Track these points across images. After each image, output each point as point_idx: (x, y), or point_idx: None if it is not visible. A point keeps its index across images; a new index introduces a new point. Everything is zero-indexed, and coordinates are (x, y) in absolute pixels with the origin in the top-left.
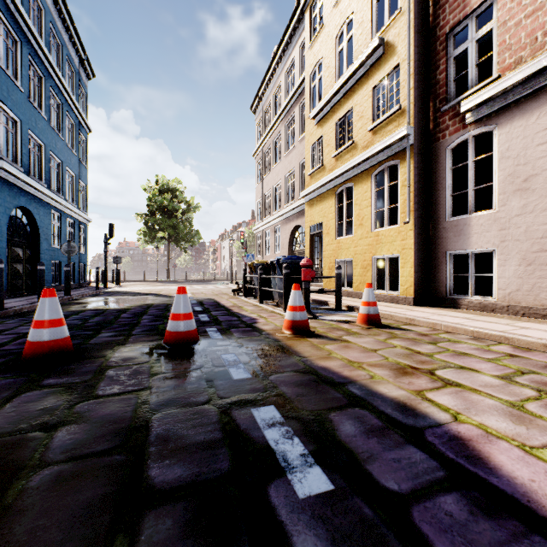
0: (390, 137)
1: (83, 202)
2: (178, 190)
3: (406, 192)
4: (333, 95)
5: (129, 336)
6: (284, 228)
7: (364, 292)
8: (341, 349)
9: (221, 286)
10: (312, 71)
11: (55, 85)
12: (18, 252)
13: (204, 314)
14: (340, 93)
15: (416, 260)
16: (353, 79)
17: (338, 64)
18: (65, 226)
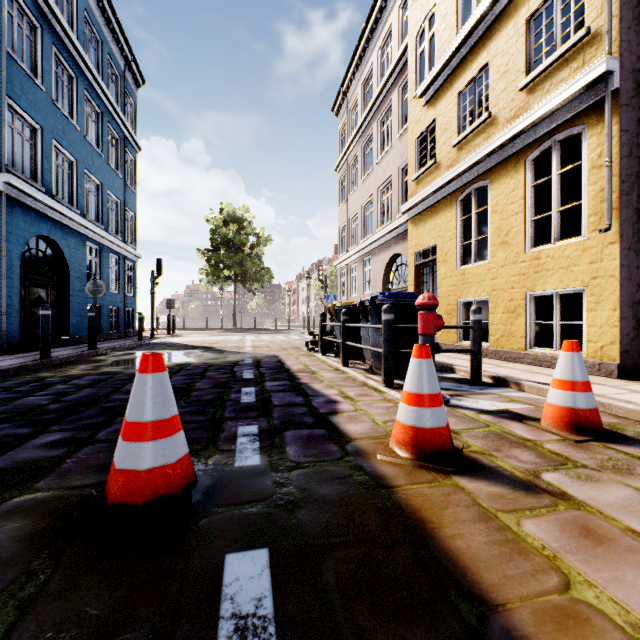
0: (567, 85)
1: (131, 234)
2: (245, 219)
3: (601, 178)
4: (455, 51)
5: (81, 446)
6: (376, 259)
7: (560, 361)
8: (581, 546)
9: (295, 337)
10: (418, 30)
11: (92, 88)
12: (39, 293)
13: (252, 388)
14: (466, 46)
15: (624, 296)
16: (490, 15)
17: (462, 5)
18: (106, 262)
